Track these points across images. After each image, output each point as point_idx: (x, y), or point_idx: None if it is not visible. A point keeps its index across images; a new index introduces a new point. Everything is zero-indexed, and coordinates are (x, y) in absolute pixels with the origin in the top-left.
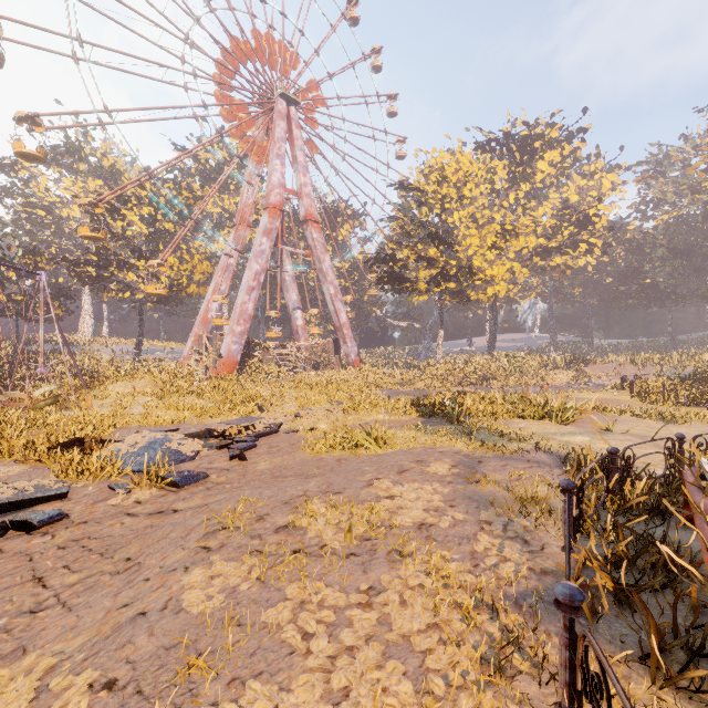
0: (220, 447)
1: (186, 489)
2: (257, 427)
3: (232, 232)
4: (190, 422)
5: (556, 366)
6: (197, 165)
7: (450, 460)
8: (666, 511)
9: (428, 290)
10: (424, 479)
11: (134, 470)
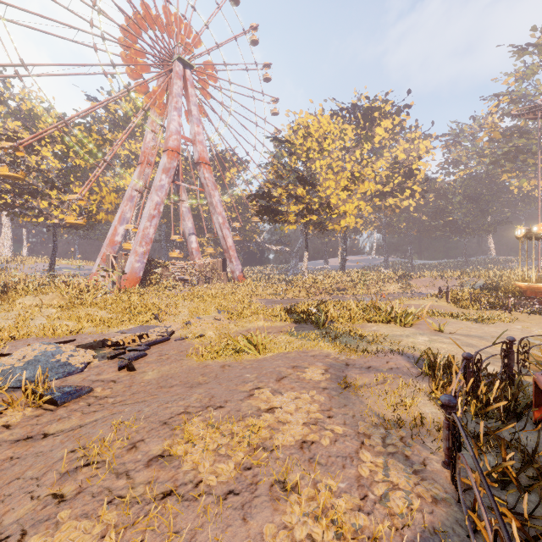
0: (111, 357)
1: (65, 406)
2: (150, 335)
3: (137, 170)
4: (89, 331)
5: (390, 280)
6: (107, 114)
7: (322, 364)
8: (521, 413)
9: (296, 221)
10: (301, 386)
11: (14, 387)
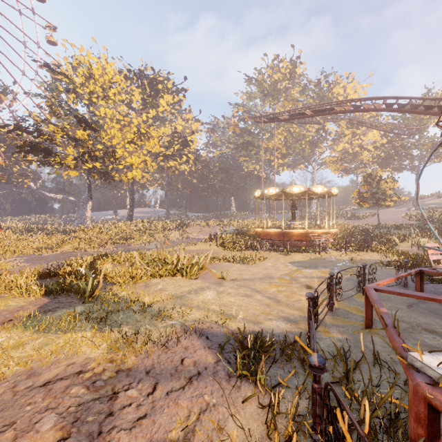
0: None
1: None
2: None
3: None
4: None
5: (172, 228)
6: None
7: (54, 421)
8: None
9: (77, 166)
10: None
11: None
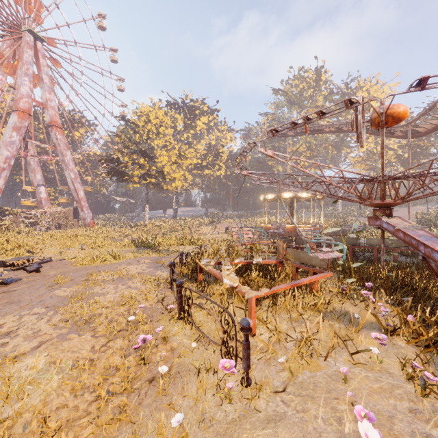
0: (16, 269)
1: (12, 285)
2: (34, 260)
3: None
4: None
5: (205, 224)
6: None
7: (150, 259)
8: None
9: (140, 181)
10: (139, 264)
11: None
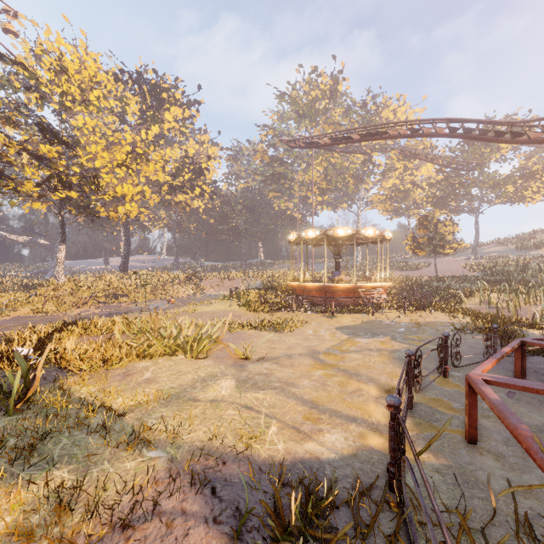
0: None
1: None
2: None
3: None
4: None
5: (180, 282)
6: None
7: None
8: None
9: (42, 195)
10: None
11: None
